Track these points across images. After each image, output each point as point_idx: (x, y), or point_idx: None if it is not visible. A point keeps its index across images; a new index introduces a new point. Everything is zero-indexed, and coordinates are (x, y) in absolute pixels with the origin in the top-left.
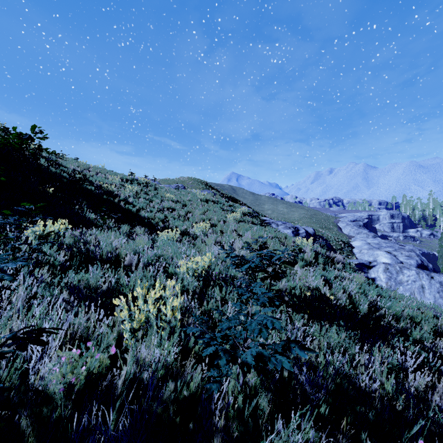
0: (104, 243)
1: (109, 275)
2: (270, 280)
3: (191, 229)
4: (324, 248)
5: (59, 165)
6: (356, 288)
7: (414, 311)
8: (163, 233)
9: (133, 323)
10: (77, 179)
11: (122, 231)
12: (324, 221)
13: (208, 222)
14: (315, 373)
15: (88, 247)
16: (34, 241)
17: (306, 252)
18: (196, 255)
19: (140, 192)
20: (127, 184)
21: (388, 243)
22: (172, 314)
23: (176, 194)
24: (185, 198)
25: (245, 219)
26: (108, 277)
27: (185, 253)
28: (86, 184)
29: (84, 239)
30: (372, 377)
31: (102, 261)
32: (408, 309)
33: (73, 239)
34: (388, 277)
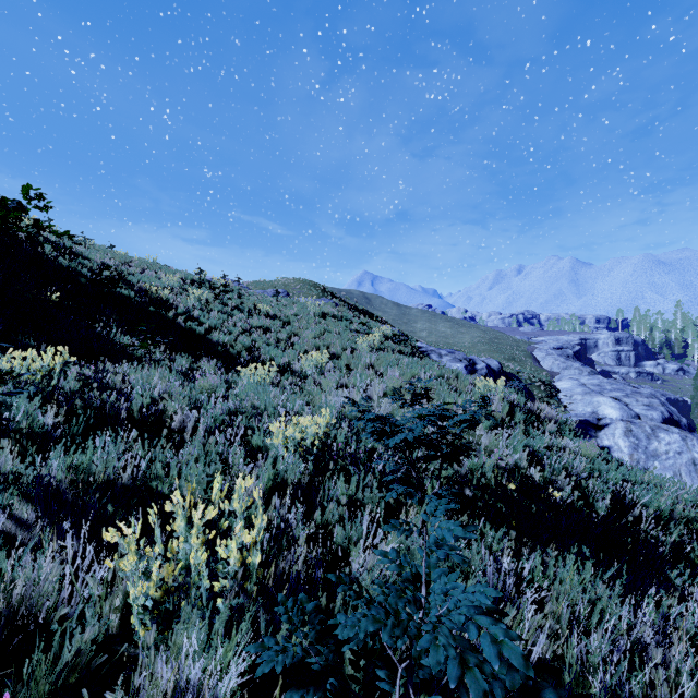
0: (138, 389)
1: (136, 453)
2: (441, 462)
3: (297, 363)
4: (522, 395)
5: (76, 255)
6: (586, 469)
7: (692, 509)
8: (248, 371)
9: (149, 588)
10: (103, 278)
11: (174, 367)
12: (511, 348)
13: (325, 351)
14: (555, 683)
15: (104, 398)
16: (4, 388)
17: (493, 402)
18: (305, 409)
19: (214, 300)
20: (192, 288)
21: (615, 385)
22: (241, 561)
23: (274, 305)
24: (289, 311)
25: (387, 345)
26: (135, 456)
27: (285, 407)
28: (118, 287)
29: (103, 383)
30: (671, 686)
31: (132, 424)
32: (681, 506)
33: (81, 382)
34: (633, 445)
